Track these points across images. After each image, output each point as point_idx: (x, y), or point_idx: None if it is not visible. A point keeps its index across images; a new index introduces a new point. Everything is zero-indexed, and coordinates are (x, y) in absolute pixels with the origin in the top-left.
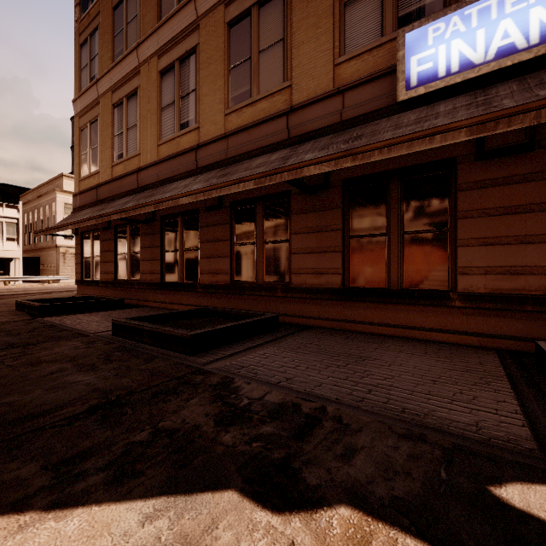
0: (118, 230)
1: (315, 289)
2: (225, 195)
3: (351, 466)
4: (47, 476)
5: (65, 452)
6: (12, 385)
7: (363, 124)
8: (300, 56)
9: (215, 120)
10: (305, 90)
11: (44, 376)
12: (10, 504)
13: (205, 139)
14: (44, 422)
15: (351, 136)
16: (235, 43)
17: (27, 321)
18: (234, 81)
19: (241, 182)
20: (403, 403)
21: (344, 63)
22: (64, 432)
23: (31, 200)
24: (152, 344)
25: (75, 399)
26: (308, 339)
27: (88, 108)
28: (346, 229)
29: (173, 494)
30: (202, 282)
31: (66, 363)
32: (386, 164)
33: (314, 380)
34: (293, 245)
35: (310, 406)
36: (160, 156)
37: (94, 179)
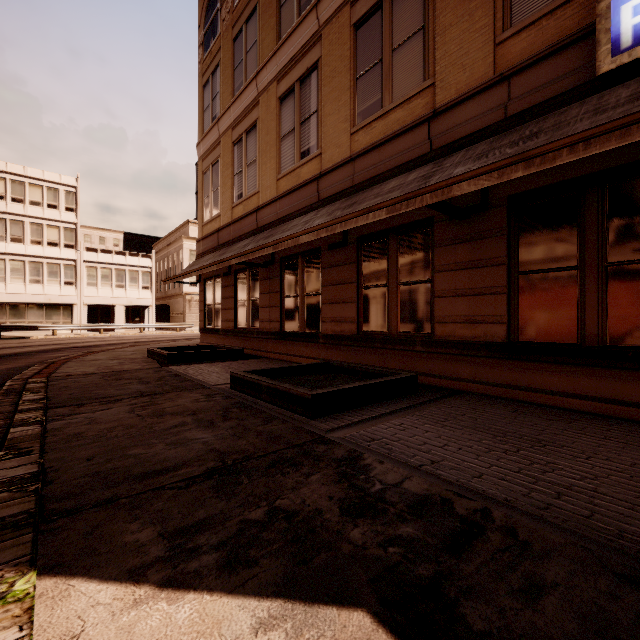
0: (237, 275)
1: (467, 343)
2: (351, 229)
3: (537, 611)
4: (163, 545)
5: (181, 520)
6: (139, 436)
7: (539, 116)
8: (446, 44)
9: (339, 142)
10: (454, 86)
11: (167, 429)
12: (128, 571)
13: (327, 166)
14: (164, 481)
15: (522, 135)
16: (363, 47)
17: (156, 369)
18: (361, 92)
19: (371, 211)
20: (618, 521)
21: (510, 39)
22: (181, 496)
23: (162, 248)
24: (270, 402)
25: (193, 459)
26: (458, 409)
27: (210, 150)
28: (513, 262)
29: (291, 599)
30: (325, 332)
31: (187, 416)
32: (577, 167)
33: (470, 468)
34: (436, 286)
35: (466, 505)
36: (280, 191)
37: (215, 223)
